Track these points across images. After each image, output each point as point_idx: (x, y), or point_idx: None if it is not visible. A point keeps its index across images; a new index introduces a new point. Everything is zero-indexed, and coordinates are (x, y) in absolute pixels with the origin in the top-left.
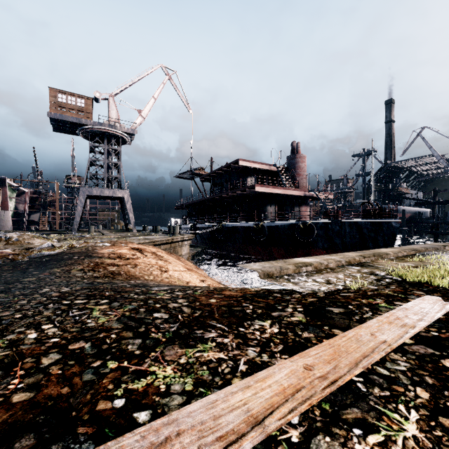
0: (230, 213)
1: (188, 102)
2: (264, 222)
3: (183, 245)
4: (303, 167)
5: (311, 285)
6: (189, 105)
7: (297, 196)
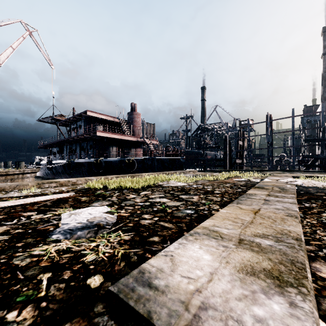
0: (83, 152)
1: (50, 59)
2: (102, 159)
3: (25, 177)
4: (138, 121)
5: (17, 194)
6: (51, 61)
7: (133, 141)
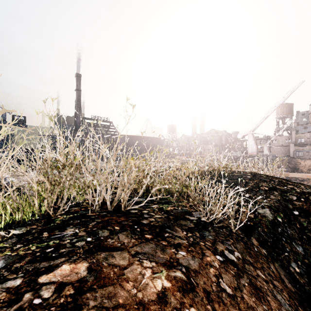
0: None
1: None
2: None
3: None
4: None
5: None
6: None
7: None
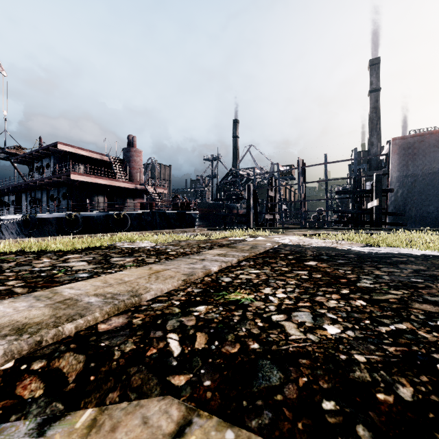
0: (52, 203)
1: None
2: (78, 213)
3: None
4: (138, 161)
5: None
6: (0, 64)
7: (130, 189)
